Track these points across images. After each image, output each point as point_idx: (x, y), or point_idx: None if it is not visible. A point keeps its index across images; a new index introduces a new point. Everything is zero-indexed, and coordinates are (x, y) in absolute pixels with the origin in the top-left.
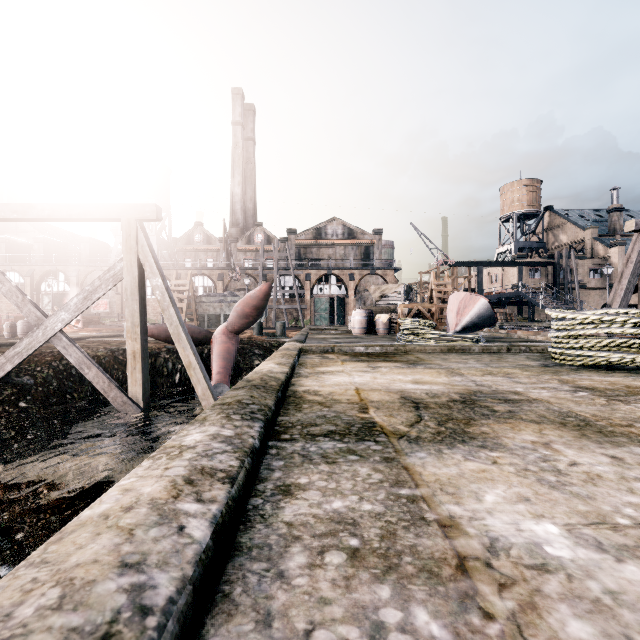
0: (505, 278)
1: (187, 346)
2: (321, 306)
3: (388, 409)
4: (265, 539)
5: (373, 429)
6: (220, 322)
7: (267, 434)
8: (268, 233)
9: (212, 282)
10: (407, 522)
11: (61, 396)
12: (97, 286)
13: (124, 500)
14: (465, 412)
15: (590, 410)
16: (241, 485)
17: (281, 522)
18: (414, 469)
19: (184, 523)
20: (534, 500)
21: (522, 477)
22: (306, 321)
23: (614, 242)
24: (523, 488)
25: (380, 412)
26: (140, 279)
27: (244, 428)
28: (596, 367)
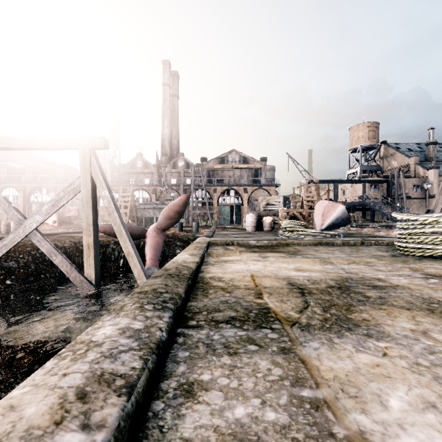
0: (353, 191)
1: (127, 240)
2: (224, 211)
3: (279, 295)
4: None
5: (268, 315)
6: (153, 222)
7: (176, 322)
8: (187, 160)
9: (148, 194)
10: (316, 441)
11: (37, 276)
12: (62, 196)
13: None
14: (343, 298)
15: None
16: (140, 392)
17: (180, 439)
18: (311, 362)
19: None
20: (441, 407)
21: (417, 374)
22: (214, 222)
23: (431, 166)
24: (424, 389)
25: (272, 298)
26: (93, 191)
27: (154, 319)
28: (433, 257)
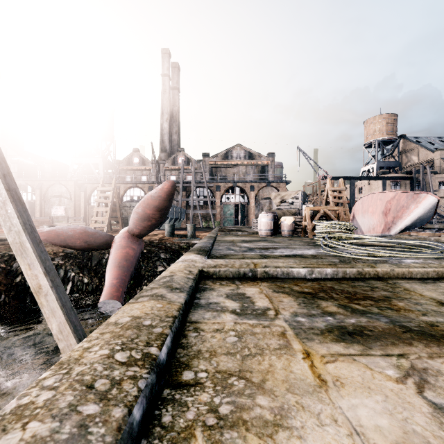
0: (371, 189)
1: (34, 262)
2: (228, 211)
3: None
4: None
5: None
6: None
7: None
8: (188, 156)
9: (144, 193)
10: None
11: None
12: None
13: None
14: None
15: None
16: None
17: None
18: None
19: None
20: None
21: None
22: (216, 223)
23: None
24: None
25: None
26: None
27: None
28: None
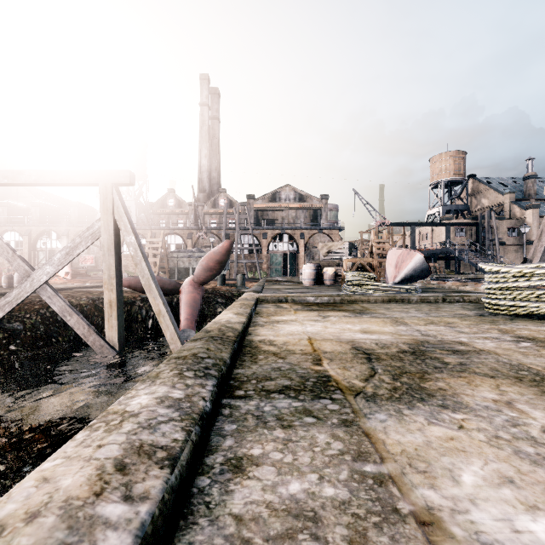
0: (434, 236)
1: (157, 296)
2: (276, 260)
3: (341, 361)
4: (208, 544)
5: (328, 384)
6: (189, 274)
7: (221, 391)
8: (230, 198)
9: (182, 240)
10: (378, 516)
11: (47, 340)
12: (78, 243)
13: (34, 498)
14: (417, 364)
15: (540, 362)
16: (184, 466)
17: (229, 515)
18: (376, 436)
19: (99, 541)
20: (519, 482)
21: (496, 448)
22: (263, 273)
23: (529, 205)
24: (502, 464)
25: (333, 364)
26: (116, 237)
27: (196, 387)
28: (528, 316)
